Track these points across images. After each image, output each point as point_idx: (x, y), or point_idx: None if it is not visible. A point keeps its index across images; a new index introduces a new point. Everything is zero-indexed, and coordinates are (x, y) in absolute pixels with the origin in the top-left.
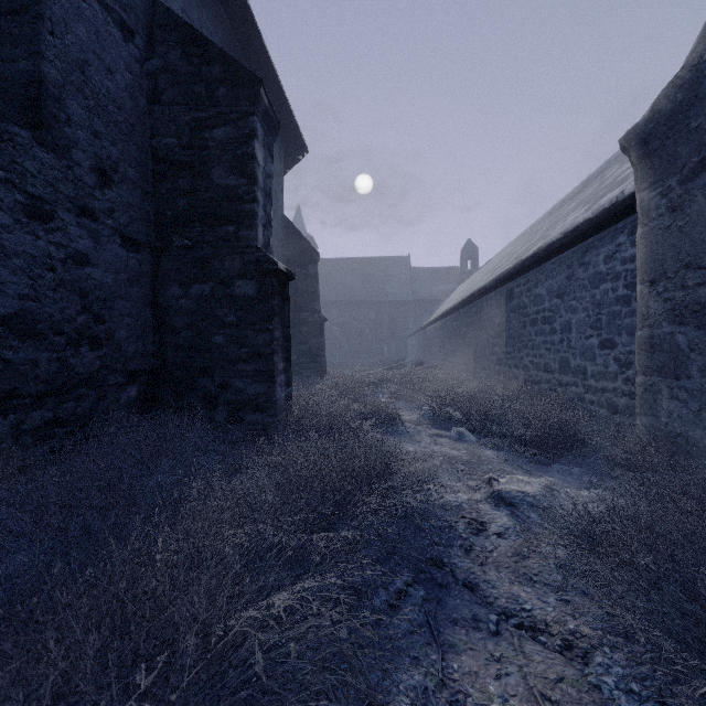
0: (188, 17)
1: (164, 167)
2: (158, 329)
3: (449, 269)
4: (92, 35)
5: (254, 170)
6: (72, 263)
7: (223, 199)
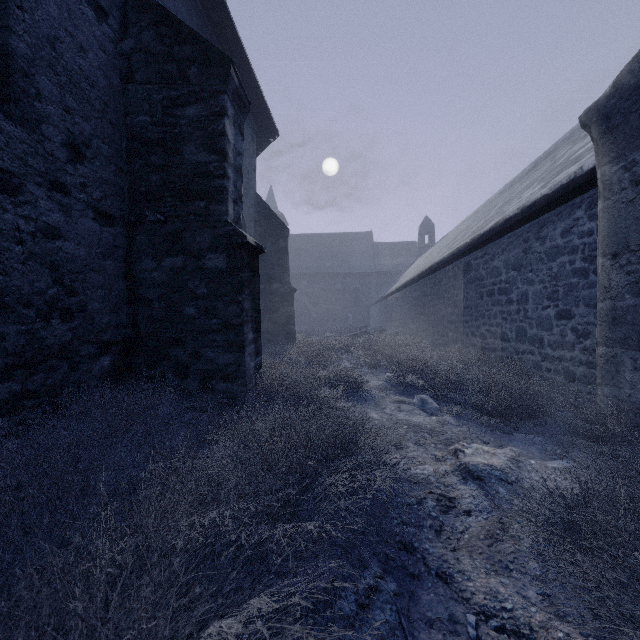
0: (163, 3)
1: (138, 144)
2: (132, 300)
3: (408, 244)
4: (63, 13)
5: (224, 147)
6: (42, 236)
7: (194, 174)
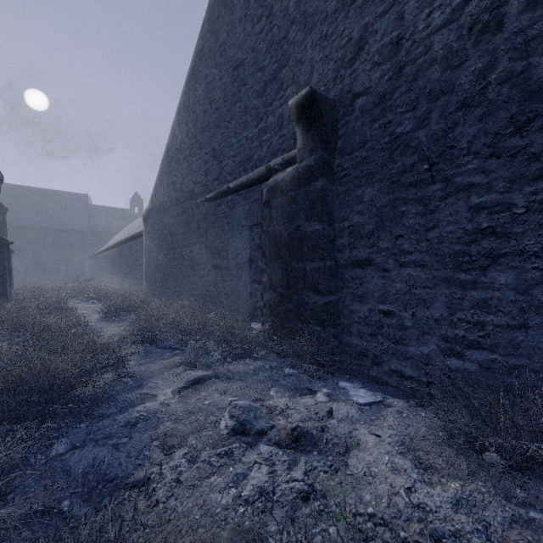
0: None
1: None
2: None
3: (122, 210)
4: None
5: None
6: None
7: None
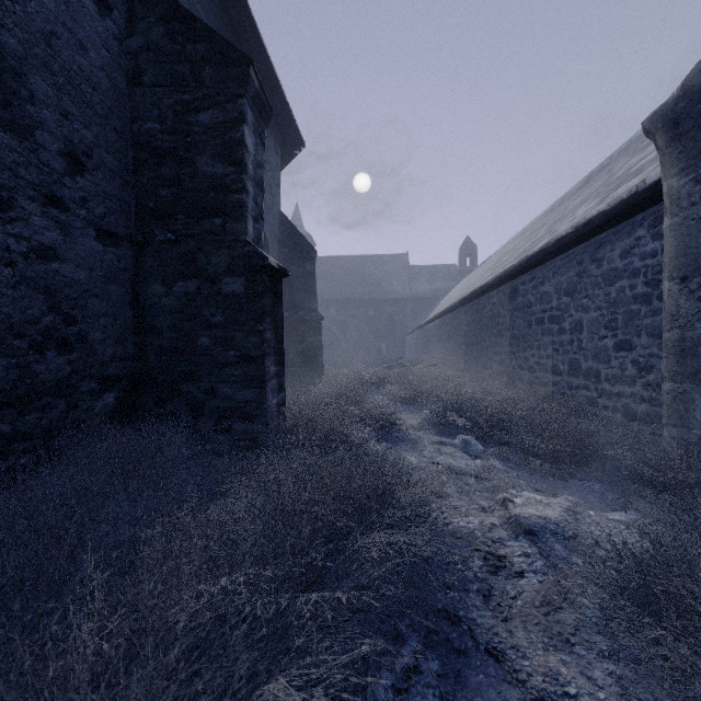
0: None
1: (146, 154)
2: (139, 330)
3: (447, 267)
4: (60, 5)
5: (243, 157)
6: (36, 257)
7: (209, 188)
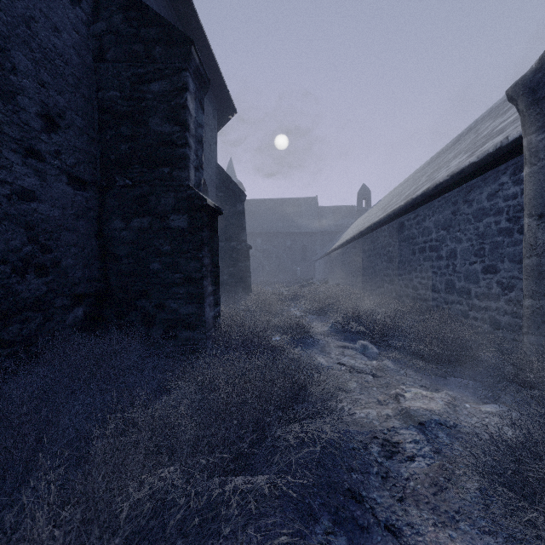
0: None
1: (109, 116)
2: (103, 257)
3: (348, 207)
4: None
5: (186, 118)
6: (17, 198)
7: (159, 144)
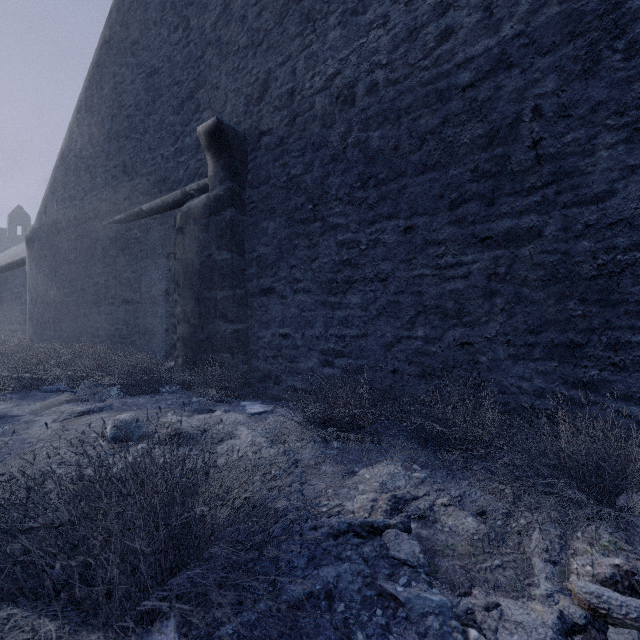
0: None
1: None
2: None
3: None
4: None
5: None
6: None
7: None
